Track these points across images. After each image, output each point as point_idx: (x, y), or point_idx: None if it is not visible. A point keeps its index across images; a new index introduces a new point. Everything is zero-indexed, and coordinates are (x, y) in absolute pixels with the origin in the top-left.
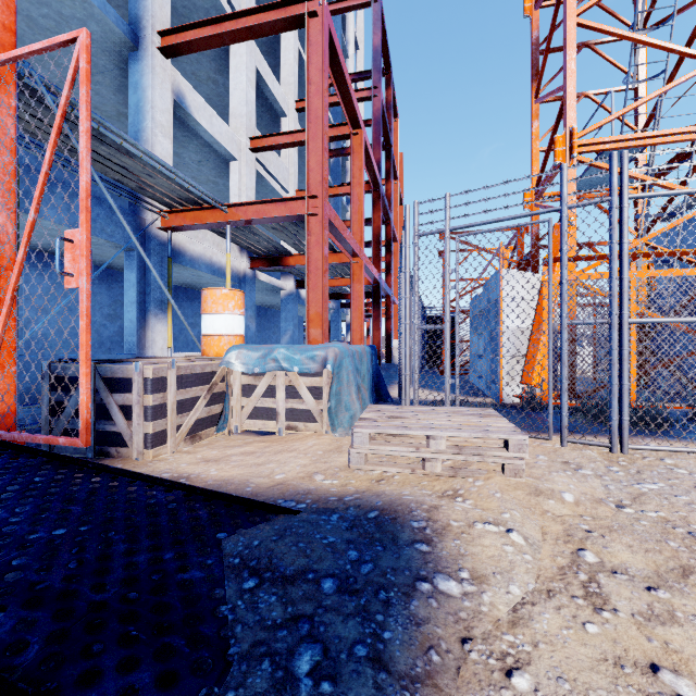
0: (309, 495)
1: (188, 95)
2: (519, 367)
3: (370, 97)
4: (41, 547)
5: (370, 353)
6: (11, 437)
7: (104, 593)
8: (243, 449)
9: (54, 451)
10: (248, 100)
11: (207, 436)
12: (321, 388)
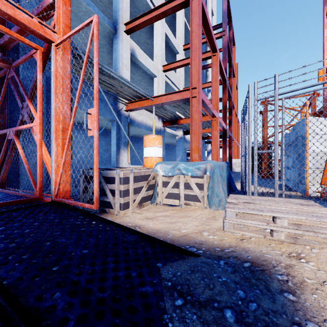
0: (203, 245)
1: (136, 50)
2: (319, 174)
3: (221, 36)
4: (77, 260)
5: (226, 166)
6: (68, 202)
7: (104, 293)
8: (163, 213)
9: (85, 208)
10: (162, 48)
11: (146, 205)
12: (202, 184)
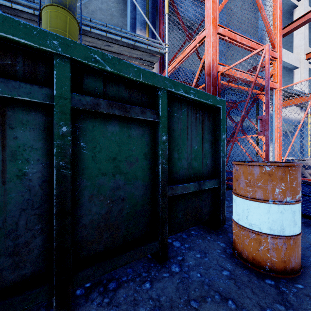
0: None
1: None
2: None
3: None
4: None
5: None
6: None
7: None
8: None
9: None
10: (304, 36)
11: None
12: None
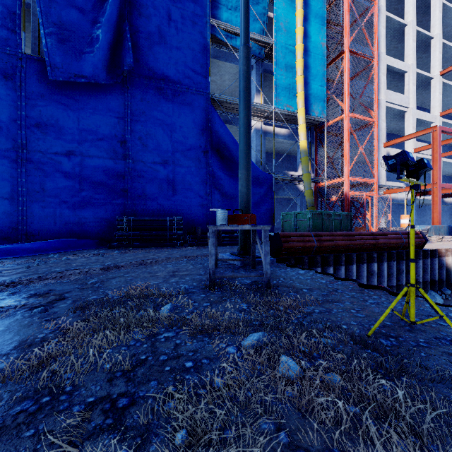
0: None
1: (390, 151)
2: None
3: None
4: None
5: (447, 227)
6: None
7: None
8: None
9: None
10: None
11: None
12: (426, 233)
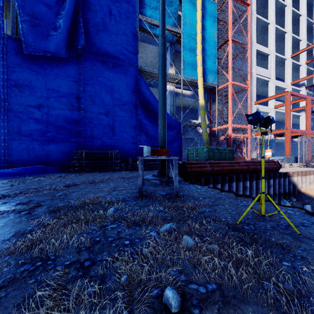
0: None
1: (259, 107)
2: None
3: None
4: None
5: (294, 157)
6: None
7: None
8: None
9: None
10: None
11: None
12: (281, 161)
